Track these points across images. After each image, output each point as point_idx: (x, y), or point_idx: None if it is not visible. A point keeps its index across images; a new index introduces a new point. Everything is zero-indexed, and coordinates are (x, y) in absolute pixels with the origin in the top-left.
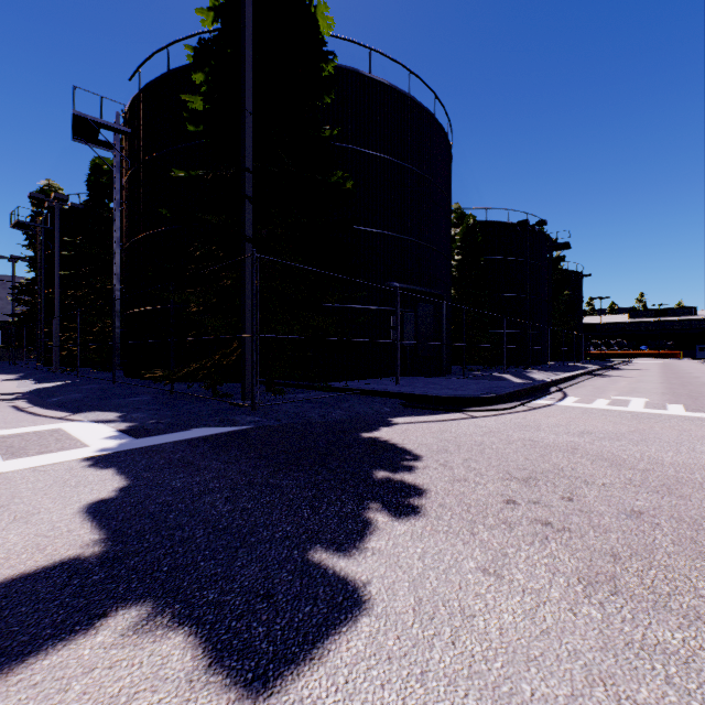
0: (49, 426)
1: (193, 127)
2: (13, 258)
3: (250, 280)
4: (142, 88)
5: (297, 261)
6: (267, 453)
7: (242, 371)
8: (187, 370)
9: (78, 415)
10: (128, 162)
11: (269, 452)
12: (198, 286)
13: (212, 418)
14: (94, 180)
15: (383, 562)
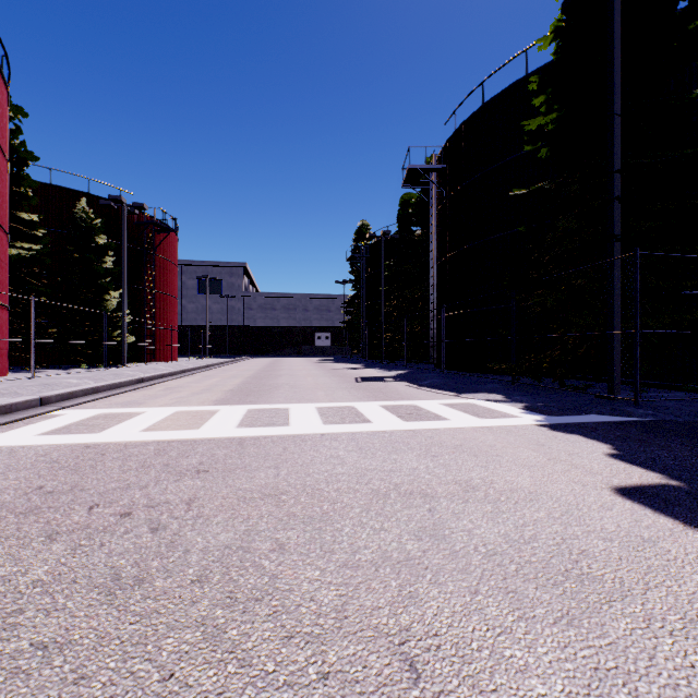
0: (461, 401)
1: (530, 146)
2: (344, 282)
3: (618, 277)
4: (458, 127)
5: (662, 250)
6: None
7: (609, 366)
8: (528, 364)
9: (465, 395)
10: (442, 192)
11: None
12: (539, 289)
13: (599, 407)
14: (401, 213)
15: None
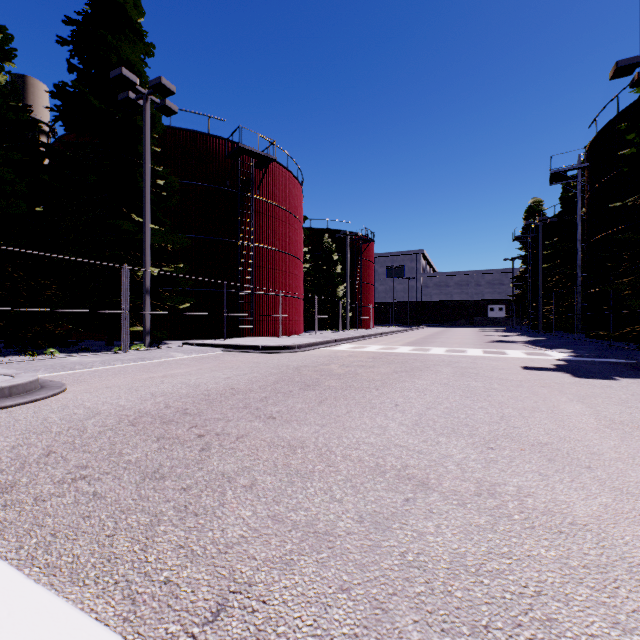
0: (539, 351)
1: (627, 168)
2: (512, 259)
3: None
4: (597, 133)
5: None
6: (636, 367)
7: None
8: (621, 332)
9: (551, 350)
10: (587, 186)
11: (638, 367)
12: (630, 276)
13: (621, 356)
14: (564, 194)
15: (633, 380)
